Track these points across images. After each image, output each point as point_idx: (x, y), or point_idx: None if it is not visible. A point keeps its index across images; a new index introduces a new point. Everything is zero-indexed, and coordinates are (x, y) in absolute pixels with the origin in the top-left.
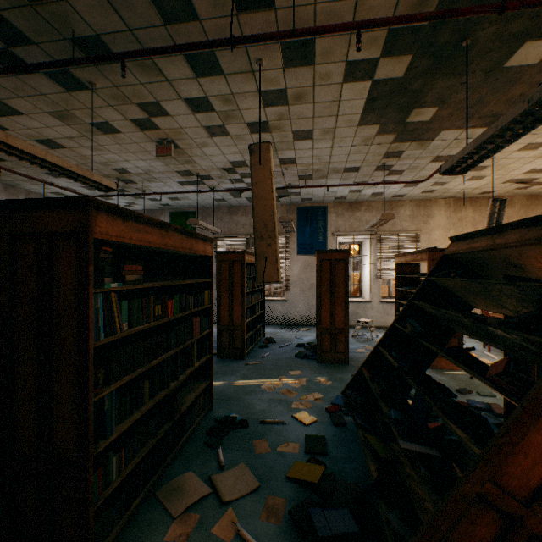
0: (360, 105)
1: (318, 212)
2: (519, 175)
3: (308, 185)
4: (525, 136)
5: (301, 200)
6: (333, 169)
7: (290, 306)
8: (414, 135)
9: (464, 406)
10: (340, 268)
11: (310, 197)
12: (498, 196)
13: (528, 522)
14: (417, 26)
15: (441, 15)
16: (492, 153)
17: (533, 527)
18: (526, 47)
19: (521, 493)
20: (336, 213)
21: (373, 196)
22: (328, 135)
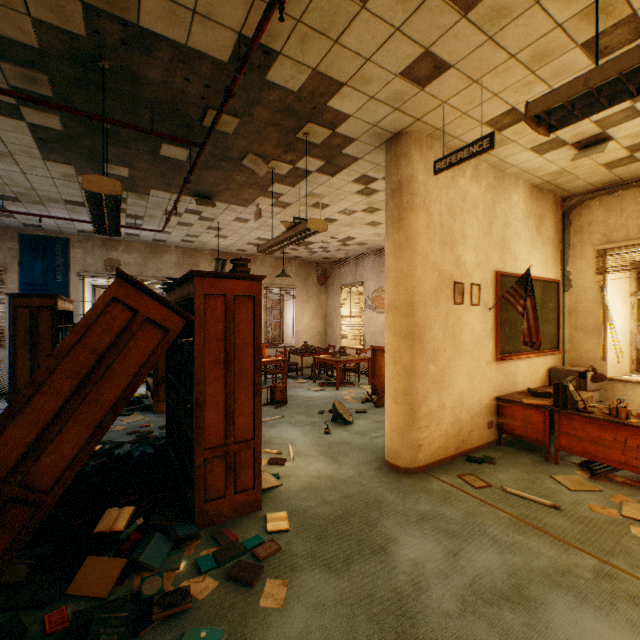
0: (30, 140)
1: (56, 244)
2: (254, 240)
3: (9, 210)
4: (229, 211)
5: (23, 225)
6: (47, 197)
7: (7, 368)
8: (126, 186)
9: (152, 438)
10: (46, 317)
11: (37, 224)
12: (254, 254)
13: (6, 491)
14: (45, 95)
15: (33, 101)
16: (118, 225)
17: (10, 493)
18: (167, 147)
19: (3, 473)
20: (85, 249)
21: (129, 236)
22: (6, 158)
